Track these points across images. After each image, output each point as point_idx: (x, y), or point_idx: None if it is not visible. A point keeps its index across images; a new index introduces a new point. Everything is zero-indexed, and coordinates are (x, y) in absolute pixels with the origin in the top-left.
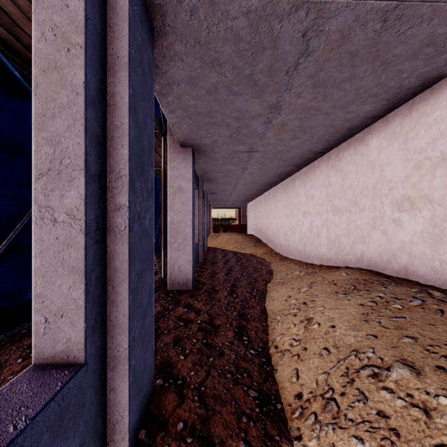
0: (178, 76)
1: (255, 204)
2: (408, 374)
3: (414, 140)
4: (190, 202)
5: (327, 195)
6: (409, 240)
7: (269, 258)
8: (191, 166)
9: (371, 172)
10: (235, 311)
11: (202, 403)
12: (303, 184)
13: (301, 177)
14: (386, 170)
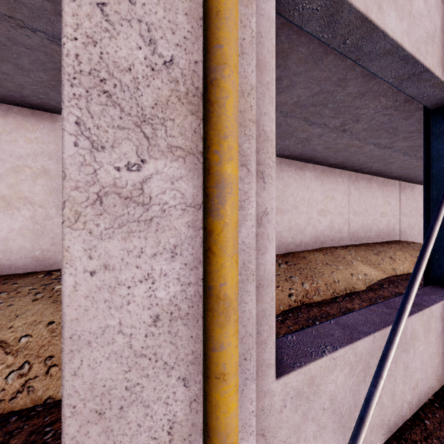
0: None
1: None
2: None
3: (11, 144)
4: None
5: None
6: (4, 237)
7: None
8: None
9: None
10: None
11: None
12: None
13: None
14: None
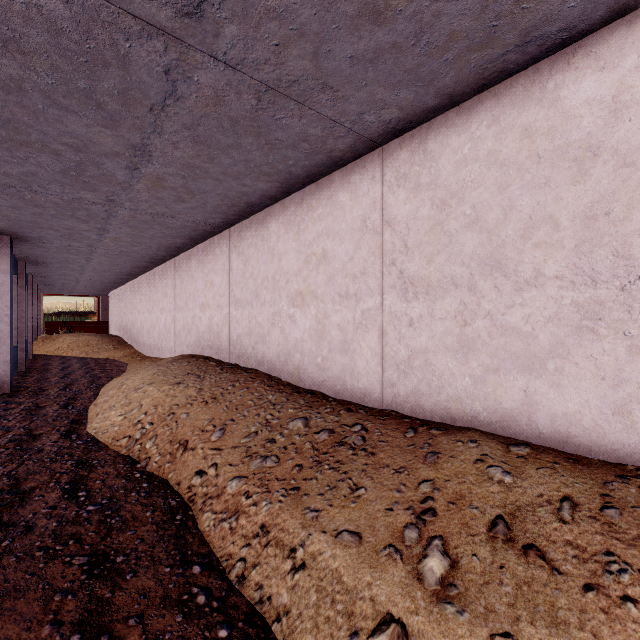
0: (1, 204)
1: (120, 294)
2: (148, 385)
3: (205, 268)
4: (7, 297)
5: (174, 295)
6: (204, 331)
7: (129, 359)
8: (8, 257)
9: (192, 282)
10: (65, 397)
11: (27, 429)
12: (161, 281)
13: (159, 273)
14: (197, 283)
